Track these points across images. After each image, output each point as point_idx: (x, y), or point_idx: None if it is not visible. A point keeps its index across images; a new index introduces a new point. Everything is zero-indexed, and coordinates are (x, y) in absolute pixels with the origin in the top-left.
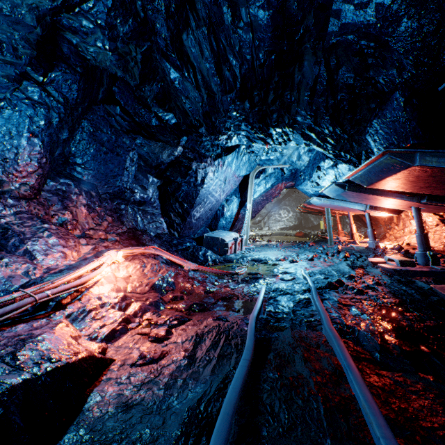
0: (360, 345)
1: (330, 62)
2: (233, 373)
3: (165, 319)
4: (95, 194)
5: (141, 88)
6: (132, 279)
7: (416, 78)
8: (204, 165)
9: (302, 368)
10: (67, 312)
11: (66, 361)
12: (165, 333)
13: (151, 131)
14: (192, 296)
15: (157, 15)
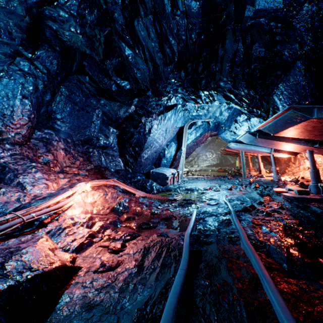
0: (271, 257)
1: (246, 40)
2: (173, 280)
3: (120, 235)
4: (70, 141)
5: (104, 62)
6: (97, 204)
7: (314, 50)
8: (151, 119)
9: (227, 276)
10: (48, 229)
11: (43, 270)
12: (121, 246)
13: (111, 94)
14: (141, 217)
15: (115, 7)
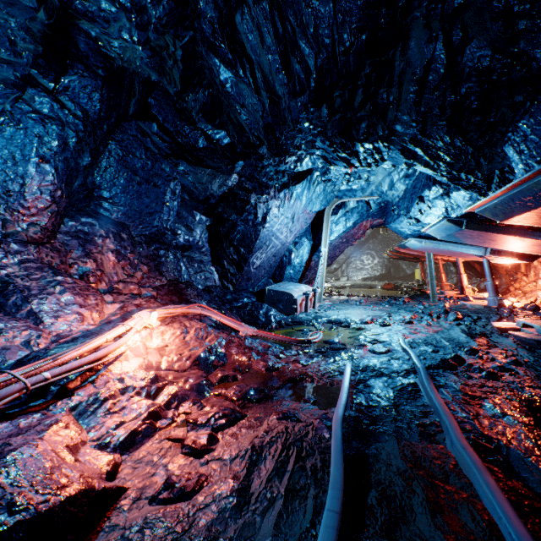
0: (516, 477)
1: (452, 36)
2: (312, 537)
3: (208, 416)
4: (126, 236)
5: (183, 98)
6: (169, 350)
7: None
8: (266, 197)
9: (430, 528)
10: (73, 402)
11: (35, 511)
12: (207, 441)
13: (197, 155)
14: (248, 375)
15: None
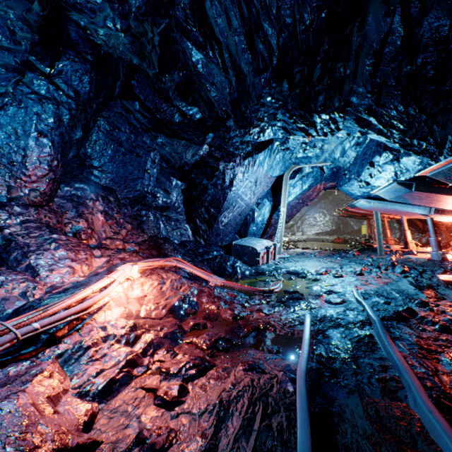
0: None
1: (410, 8)
2: None
3: (179, 365)
4: (113, 199)
5: (161, 79)
6: (147, 299)
7: None
8: (233, 165)
9: None
10: (59, 350)
11: None
12: (178, 392)
13: (173, 129)
14: (217, 323)
15: None
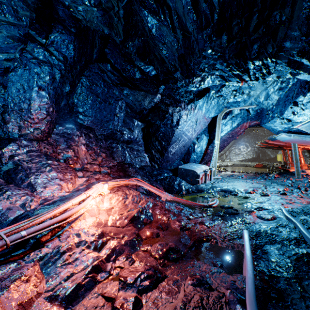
0: None
1: None
2: None
3: (135, 275)
4: (93, 135)
5: (125, 45)
6: (114, 211)
7: None
8: (179, 109)
9: None
10: (41, 254)
11: None
12: (132, 305)
13: (135, 83)
14: (167, 233)
15: None
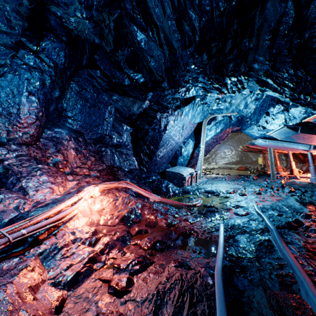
0: None
1: None
2: None
3: (127, 262)
4: (82, 139)
5: (115, 53)
6: (105, 211)
7: None
8: (166, 114)
9: None
10: (40, 249)
11: None
12: (126, 283)
13: (124, 89)
14: (155, 229)
15: None
